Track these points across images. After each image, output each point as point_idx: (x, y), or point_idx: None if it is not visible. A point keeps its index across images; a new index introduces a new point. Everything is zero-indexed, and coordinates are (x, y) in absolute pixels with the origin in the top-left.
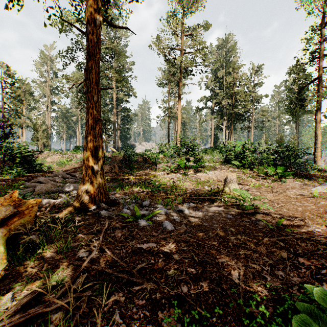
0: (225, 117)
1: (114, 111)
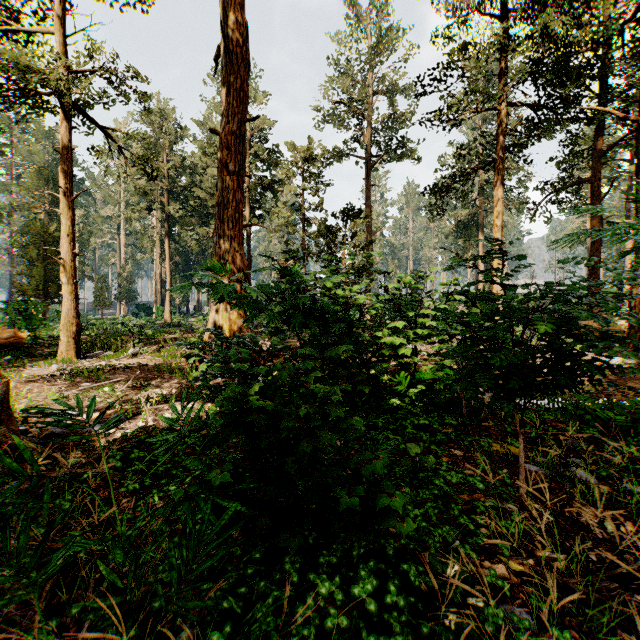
0: None
1: None
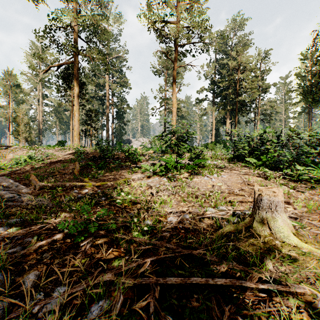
0: (228, 107)
1: (107, 104)
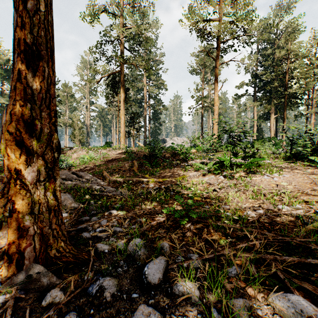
0: (275, 101)
1: (145, 106)
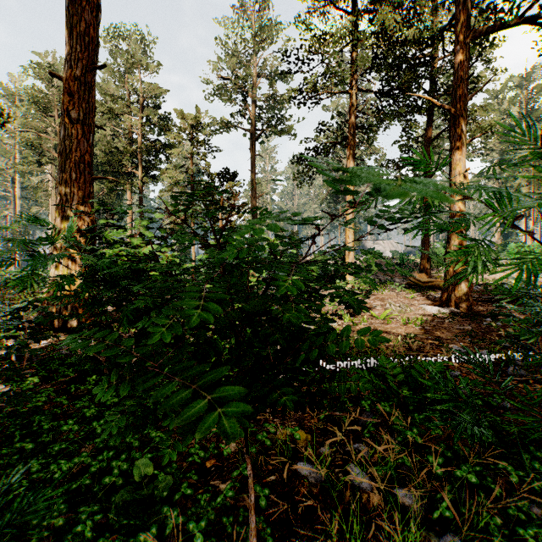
0: None
1: None
